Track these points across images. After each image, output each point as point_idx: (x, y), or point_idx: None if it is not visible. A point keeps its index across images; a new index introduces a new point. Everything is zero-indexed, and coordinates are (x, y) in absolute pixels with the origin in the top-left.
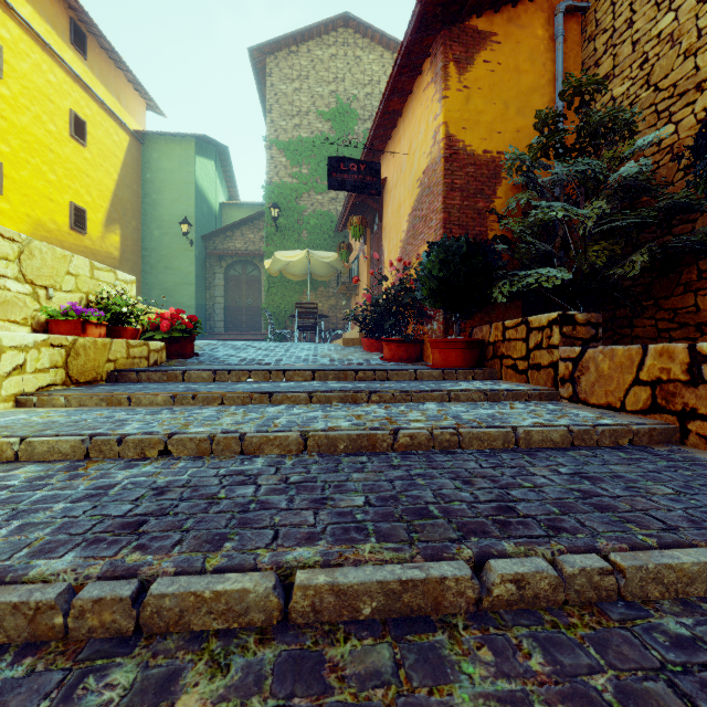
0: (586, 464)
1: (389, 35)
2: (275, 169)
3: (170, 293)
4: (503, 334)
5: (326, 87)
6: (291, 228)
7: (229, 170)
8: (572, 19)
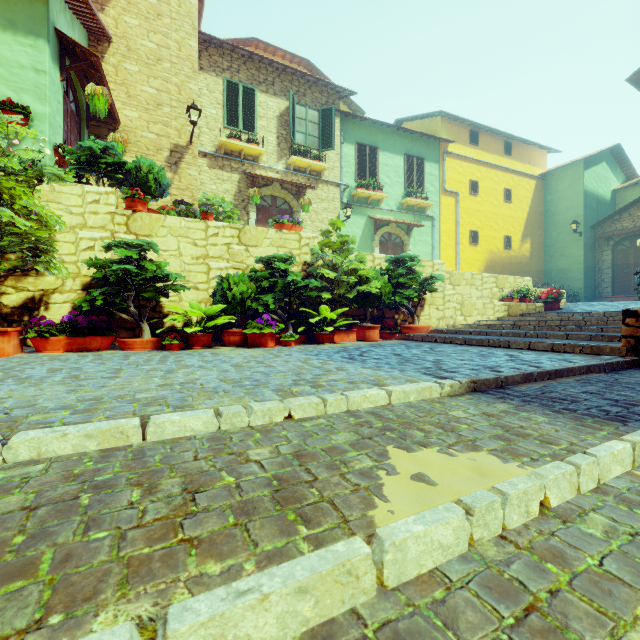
0: None
1: None
2: None
3: (564, 272)
4: None
5: None
6: None
7: (622, 159)
8: None
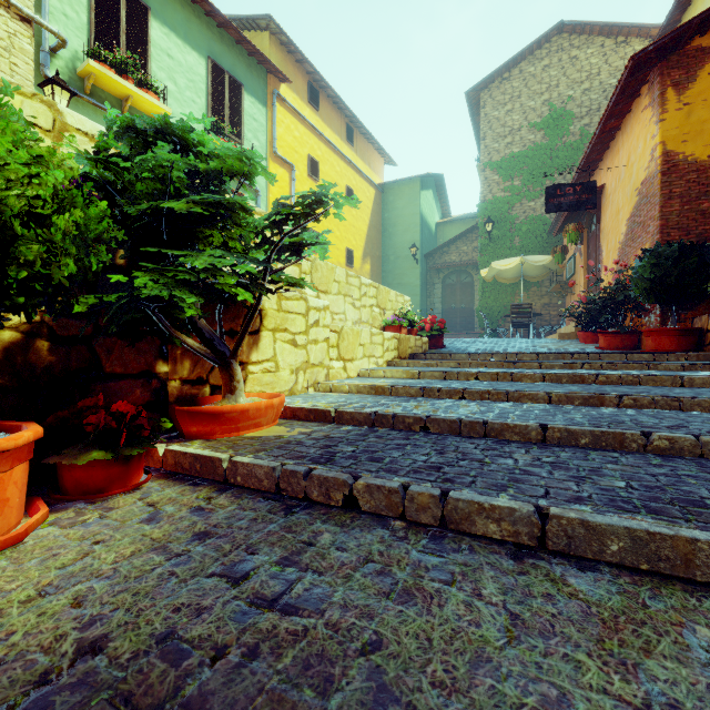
0: None
1: (611, 23)
2: (488, 188)
3: None
4: None
5: (538, 99)
6: (503, 237)
7: (443, 193)
8: None
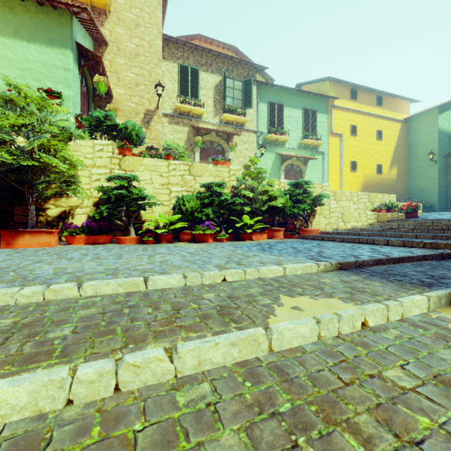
0: None
1: None
2: None
3: (422, 190)
4: None
5: None
6: None
7: None
8: None
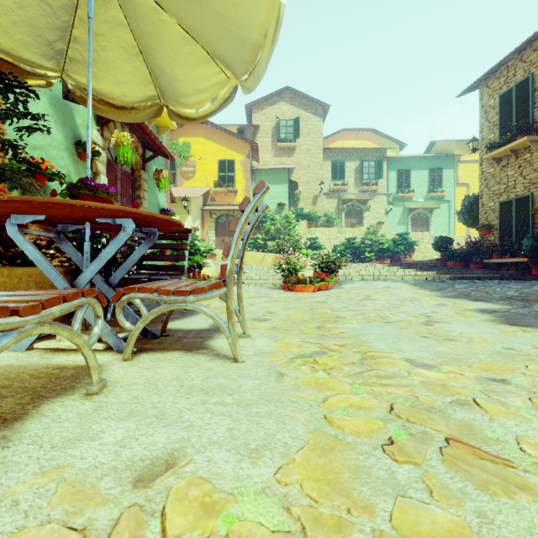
0: None
1: None
2: None
3: None
4: None
5: None
6: None
7: None
8: None
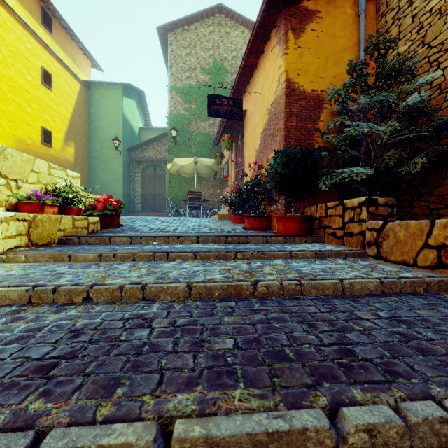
0: (397, 309)
1: (248, 19)
2: (174, 105)
3: (107, 185)
4: (325, 212)
5: (207, 52)
6: (184, 143)
7: (145, 106)
8: (370, 2)
